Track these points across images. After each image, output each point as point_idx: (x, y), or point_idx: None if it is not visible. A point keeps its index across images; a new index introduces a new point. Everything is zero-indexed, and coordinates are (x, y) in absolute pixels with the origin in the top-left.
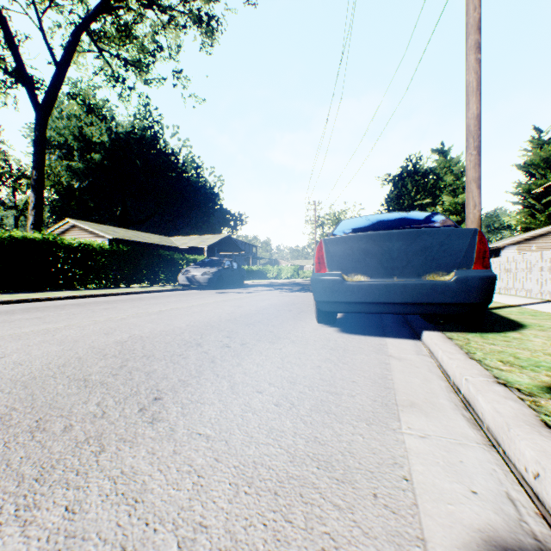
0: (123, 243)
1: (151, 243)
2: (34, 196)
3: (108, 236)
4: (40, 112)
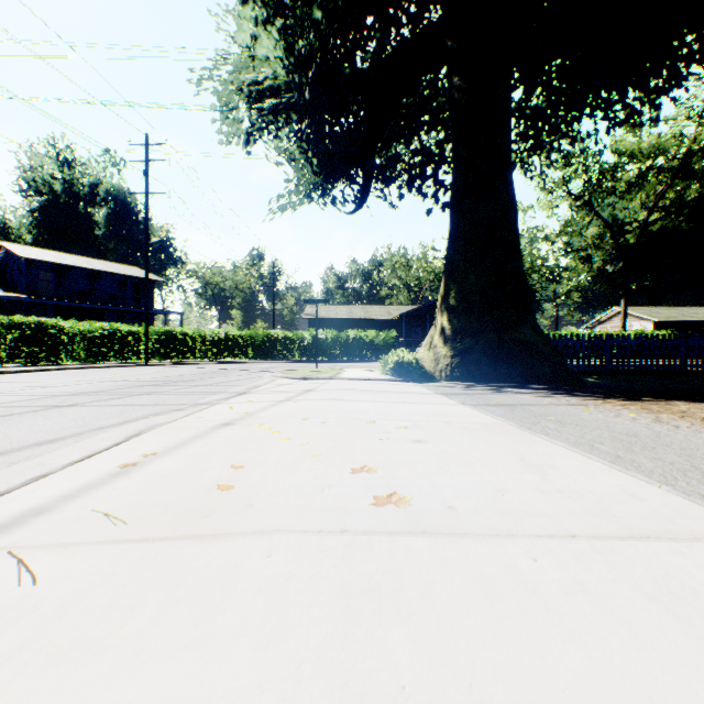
0: (665, 323)
1: (698, 320)
2: (622, 310)
3: (651, 319)
4: (625, 264)
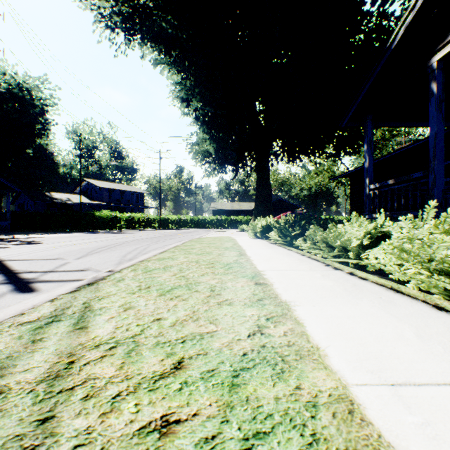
0: None
1: None
2: None
3: None
4: None
